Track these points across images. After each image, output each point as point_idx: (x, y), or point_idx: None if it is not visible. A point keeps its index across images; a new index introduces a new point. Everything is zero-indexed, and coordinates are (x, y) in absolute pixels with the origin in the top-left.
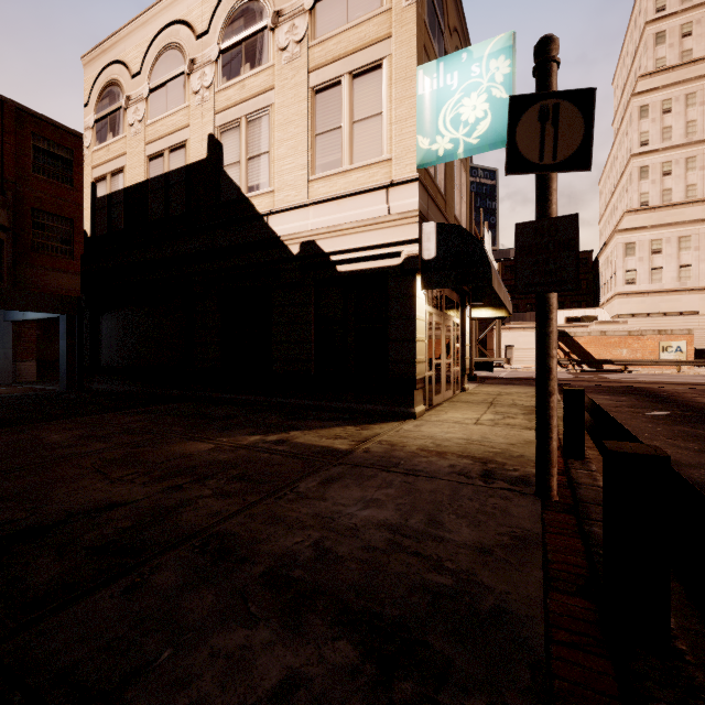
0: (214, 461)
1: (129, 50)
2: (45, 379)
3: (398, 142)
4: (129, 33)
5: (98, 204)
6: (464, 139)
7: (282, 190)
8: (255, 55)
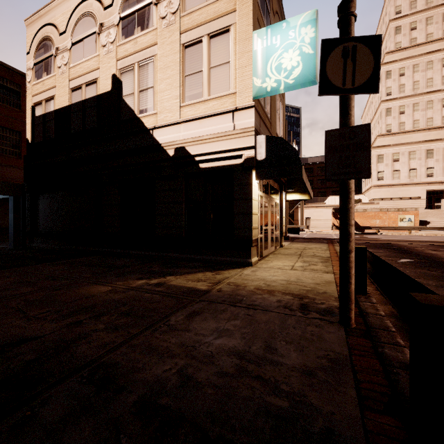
0: (109, 300)
1: (58, 16)
2: (1, 240)
3: (240, 81)
4: (58, 5)
5: (36, 121)
6: (284, 80)
7: (162, 112)
8: (144, 21)
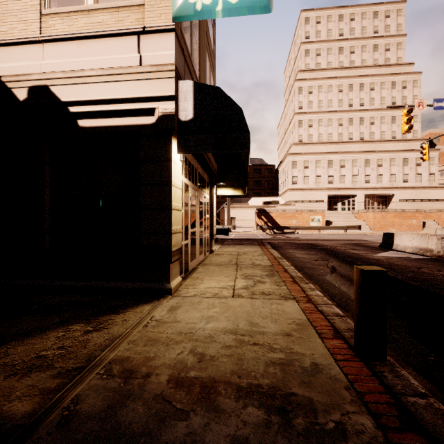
0: None
1: None
2: None
3: None
4: None
5: None
6: None
7: (5, 19)
8: None
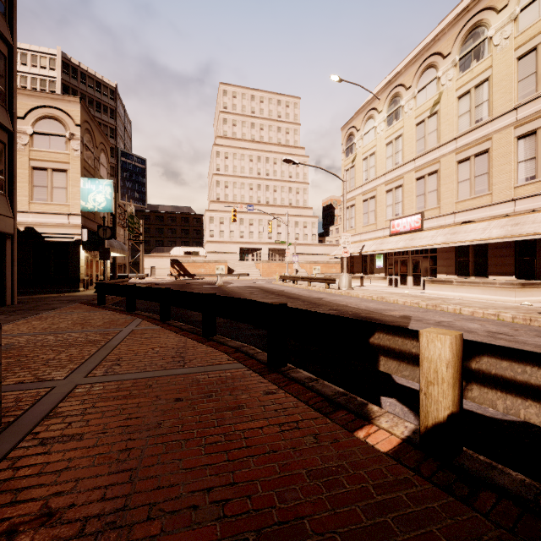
0: None
1: None
2: None
3: (73, 200)
4: None
5: None
6: (97, 206)
7: None
8: None
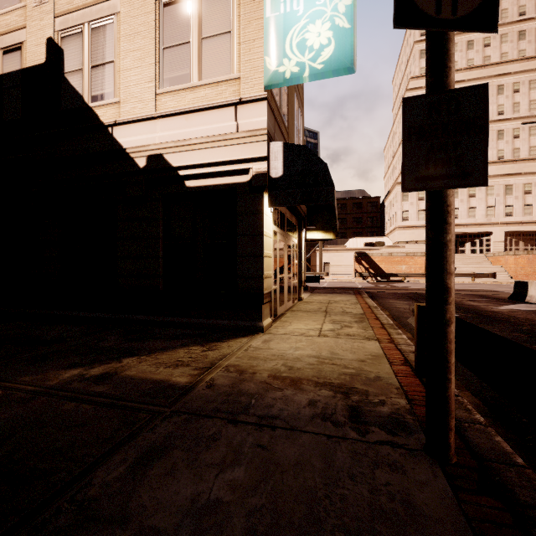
0: None
1: None
2: None
3: (246, 62)
4: None
5: None
6: (309, 63)
7: (128, 101)
8: None
